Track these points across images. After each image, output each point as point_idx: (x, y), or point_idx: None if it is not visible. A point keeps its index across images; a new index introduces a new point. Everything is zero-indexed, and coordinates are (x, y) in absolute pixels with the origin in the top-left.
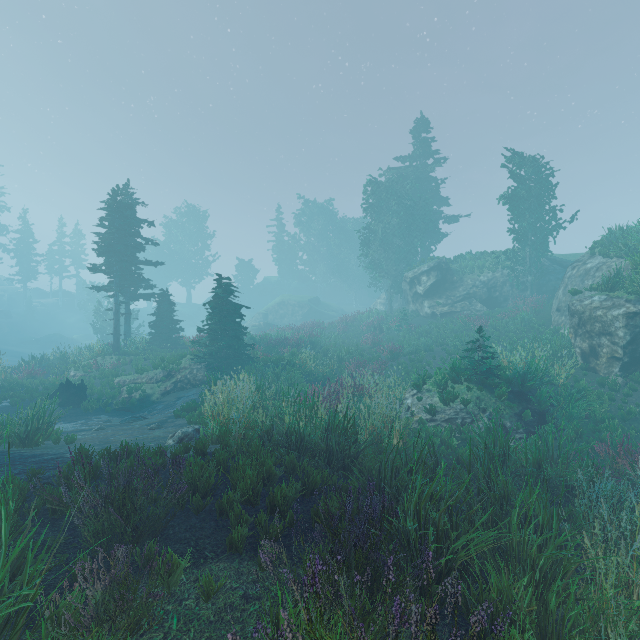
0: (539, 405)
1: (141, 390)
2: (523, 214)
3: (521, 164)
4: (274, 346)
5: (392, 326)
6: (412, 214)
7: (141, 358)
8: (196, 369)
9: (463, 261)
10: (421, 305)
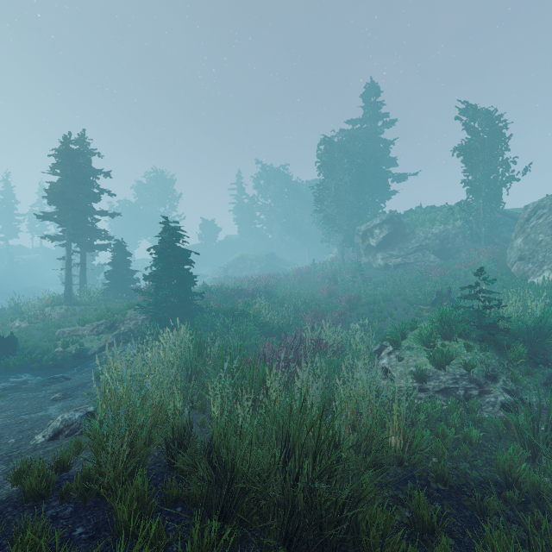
0: None
1: (78, 343)
2: (477, 166)
3: (475, 116)
4: (229, 296)
5: (346, 277)
6: (363, 172)
7: (91, 308)
8: (141, 320)
9: (414, 215)
10: (374, 257)
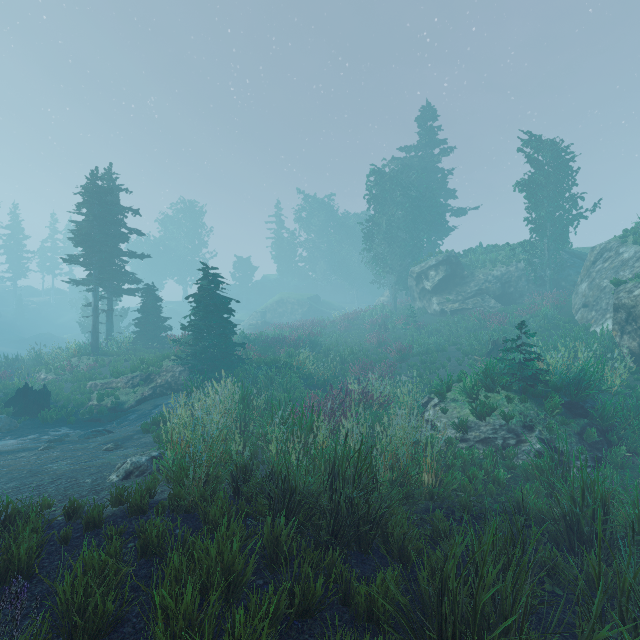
0: (601, 420)
1: (114, 396)
2: (541, 202)
3: (539, 148)
4: (270, 346)
5: (398, 324)
6: (418, 206)
7: (121, 359)
8: (179, 372)
9: (474, 255)
10: (429, 302)
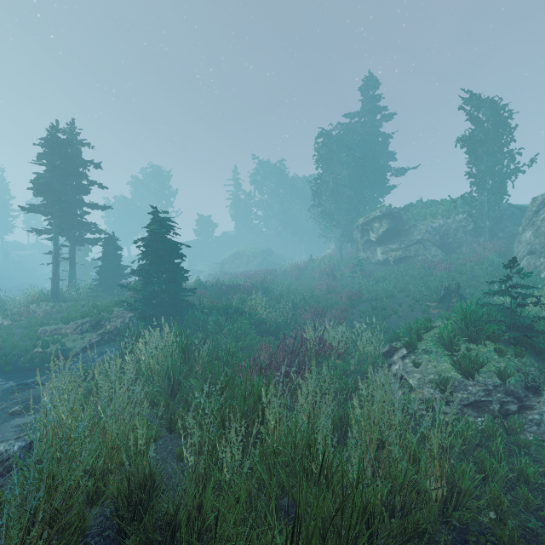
0: None
1: (59, 343)
2: (481, 157)
3: (479, 106)
4: (224, 292)
5: (345, 273)
6: (362, 165)
7: (78, 305)
8: (129, 318)
9: (415, 208)
10: (373, 252)
